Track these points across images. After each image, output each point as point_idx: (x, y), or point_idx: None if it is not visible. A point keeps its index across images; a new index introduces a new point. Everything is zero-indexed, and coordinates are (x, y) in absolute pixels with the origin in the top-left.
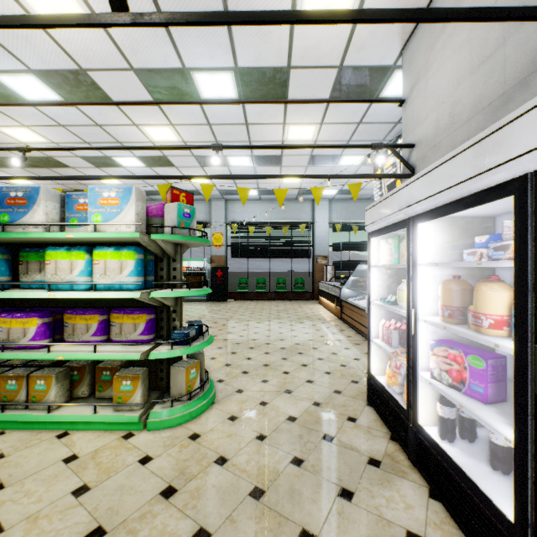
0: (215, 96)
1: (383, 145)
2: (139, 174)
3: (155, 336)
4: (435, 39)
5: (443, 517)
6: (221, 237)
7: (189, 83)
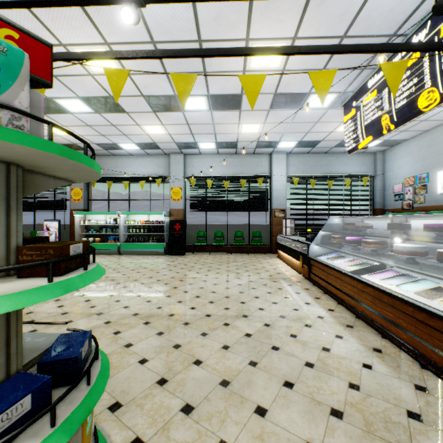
0: None
1: None
2: (91, 123)
3: None
4: None
5: None
6: (179, 190)
7: None
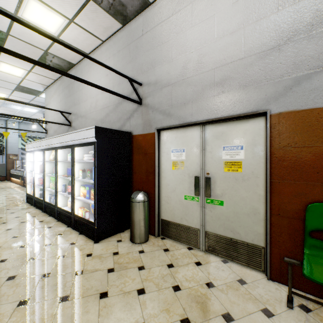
0: None
1: (36, 121)
2: None
3: None
4: (51, 97)
5: (37, 209)
6: None
7: None
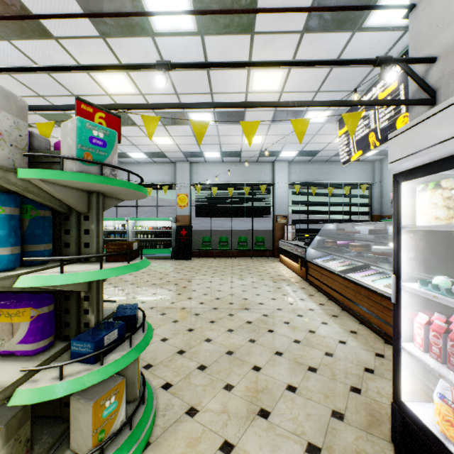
0: (169, 27)
1: (392, 59)
2: None
3: (53, 339)
4: None
5: None
6: (185, 197)
7: (137, 6)
